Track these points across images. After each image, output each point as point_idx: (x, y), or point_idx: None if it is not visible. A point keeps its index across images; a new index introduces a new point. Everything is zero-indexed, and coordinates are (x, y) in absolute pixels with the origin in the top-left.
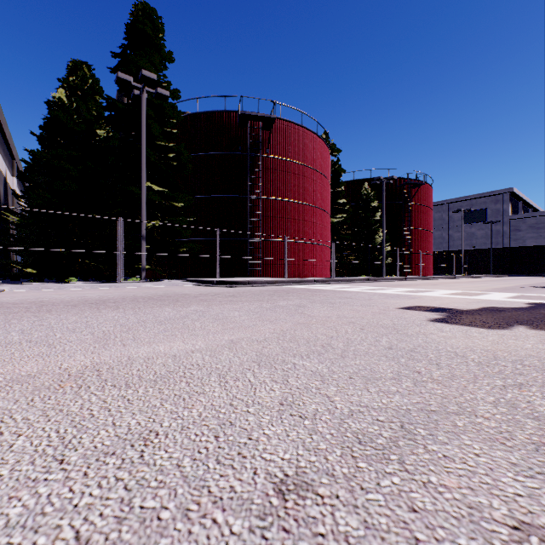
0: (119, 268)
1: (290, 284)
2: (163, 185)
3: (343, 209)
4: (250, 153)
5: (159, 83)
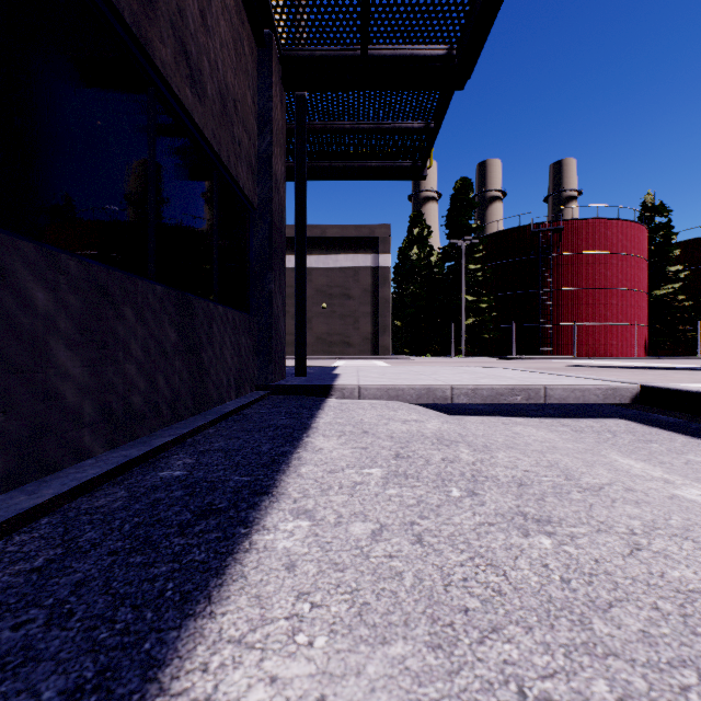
0: (451, 349)
1: (562, 360)
2: (472, 292)
3: (678, 277)
4: (542, 255)
5: (471, 227)
